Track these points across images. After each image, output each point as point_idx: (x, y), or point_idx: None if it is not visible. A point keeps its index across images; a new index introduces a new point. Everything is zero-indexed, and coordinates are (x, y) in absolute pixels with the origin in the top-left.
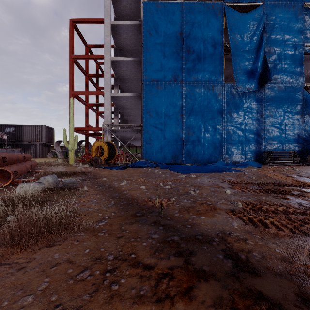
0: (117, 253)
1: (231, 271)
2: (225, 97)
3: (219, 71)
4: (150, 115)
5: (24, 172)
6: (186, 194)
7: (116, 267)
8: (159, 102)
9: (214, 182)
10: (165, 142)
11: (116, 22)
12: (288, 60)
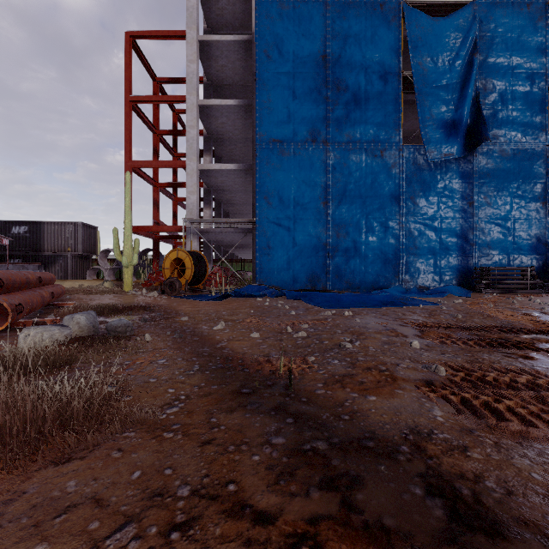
0: (199, 481)
1: (445, 531)
2: (404, 169)
3: (394, 124)
4: (268, 203)
5: (38, 305)
6: (336, 350)
7: (194, 517)
8: (285, 180)
9: (387, 326)
10: (296, 252)
11: (209, 37)
12: (519, 103)
